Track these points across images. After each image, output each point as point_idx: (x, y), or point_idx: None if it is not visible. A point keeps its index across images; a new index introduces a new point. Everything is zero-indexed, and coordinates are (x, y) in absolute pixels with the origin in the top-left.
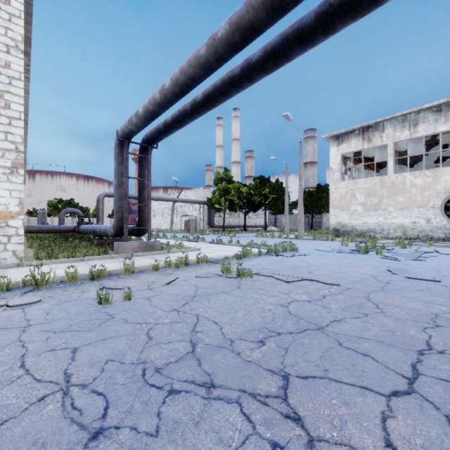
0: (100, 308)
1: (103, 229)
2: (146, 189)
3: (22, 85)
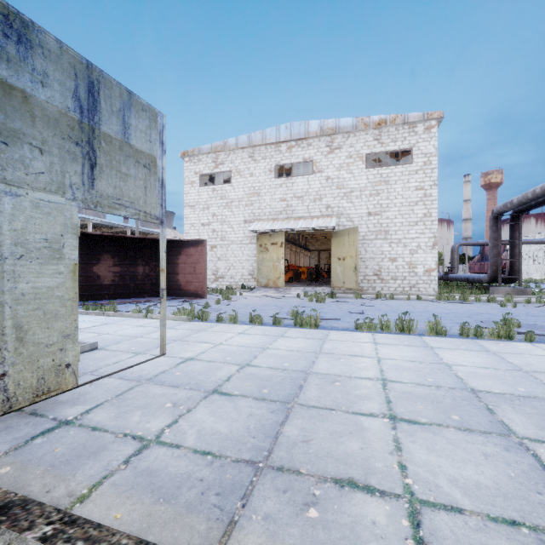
0: (502, 308)
1: (476, 278)
2: (517, 247)
3: (436, 202)
